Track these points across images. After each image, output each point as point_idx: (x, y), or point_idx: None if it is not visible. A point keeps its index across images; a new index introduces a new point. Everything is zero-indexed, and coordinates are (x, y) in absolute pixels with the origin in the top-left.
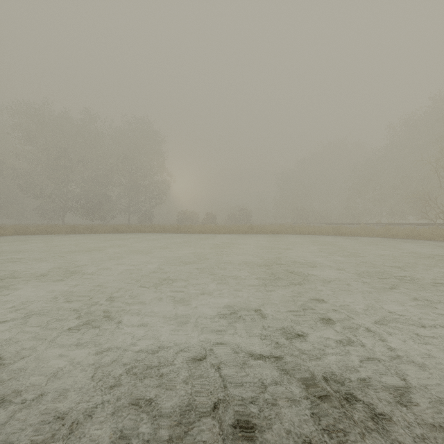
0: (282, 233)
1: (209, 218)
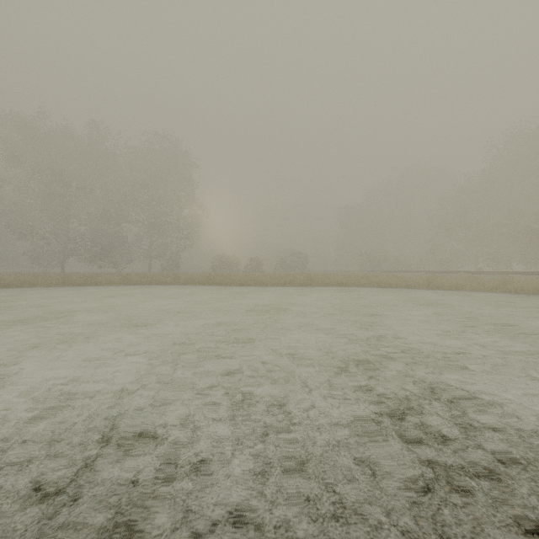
0: (353, 285)
1: (253, 264)
